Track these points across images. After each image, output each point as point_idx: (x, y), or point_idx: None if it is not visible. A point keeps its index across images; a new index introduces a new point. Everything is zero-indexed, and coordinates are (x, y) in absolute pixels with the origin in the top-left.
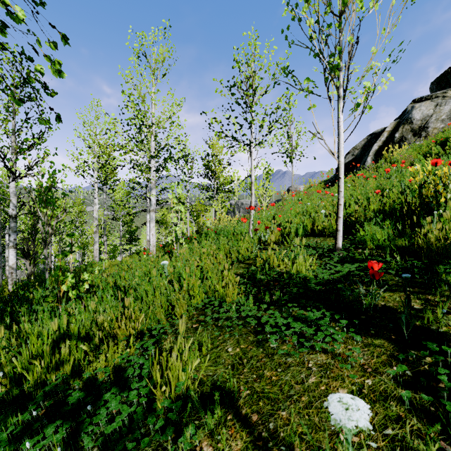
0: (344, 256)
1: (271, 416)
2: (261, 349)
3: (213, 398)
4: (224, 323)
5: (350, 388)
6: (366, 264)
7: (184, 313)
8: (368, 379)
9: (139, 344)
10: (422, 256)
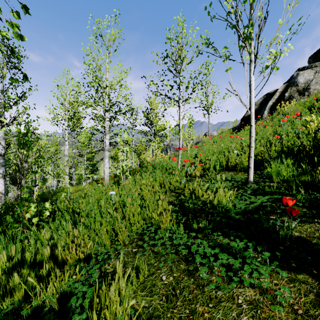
0: (255, 188)
1: None
2: (192, 278)
3: None
4: (159, 249)
5: None
6: (276, 196)
7: (125, 238)
8: None
9: (84, 270)
10: None
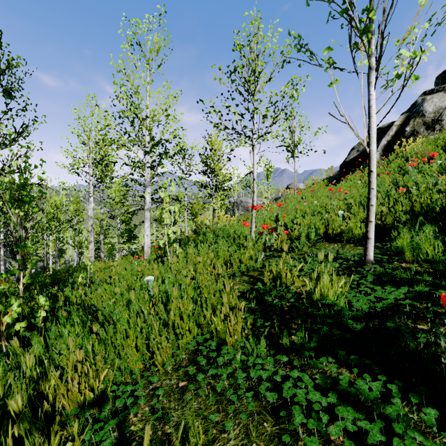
0: (380, 272)
1: None
2: None
3: None
4: (224, 384)
5: None
6: (419, 288)
7: (167, 361)
8: None
9: (90, 430)
10: None
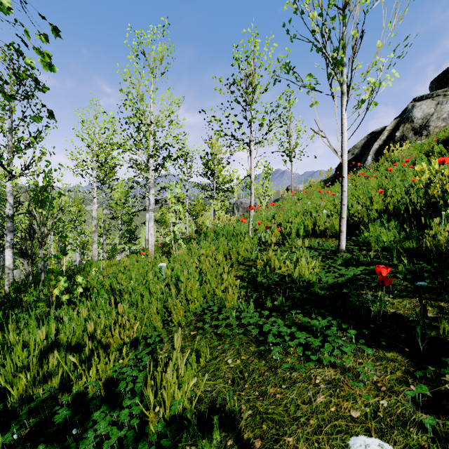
0: (348, 258)
1: (276, 443)
2: (263, 361)
3: (211, 419)
4: (223, 331)
5: (363, 410)
6: (372, 267)
7: (181, 319)
8: (382, 399)
9: (133, 355)
10: (431, 259)
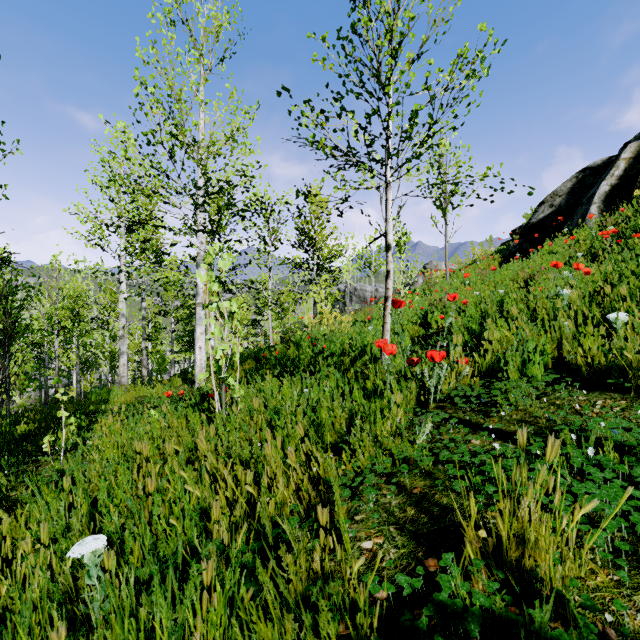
0: None
1: None
2: None
3: None
4: None
5: None
6: None
7: None
8: None
9: None
10: None
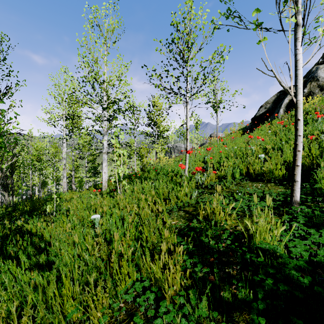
0: (309, 214)
1: None
2: None
3: None
4: None
5: None
6: None
7: (102, 317)
8: None
9: None
10: None
